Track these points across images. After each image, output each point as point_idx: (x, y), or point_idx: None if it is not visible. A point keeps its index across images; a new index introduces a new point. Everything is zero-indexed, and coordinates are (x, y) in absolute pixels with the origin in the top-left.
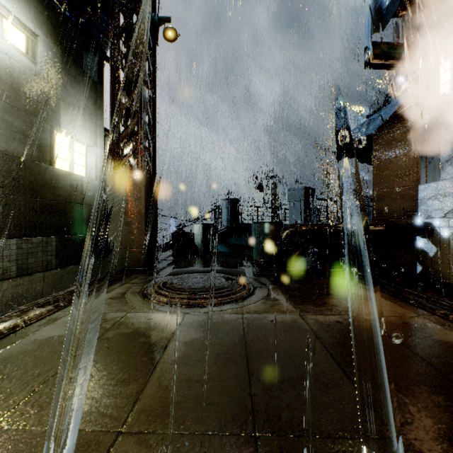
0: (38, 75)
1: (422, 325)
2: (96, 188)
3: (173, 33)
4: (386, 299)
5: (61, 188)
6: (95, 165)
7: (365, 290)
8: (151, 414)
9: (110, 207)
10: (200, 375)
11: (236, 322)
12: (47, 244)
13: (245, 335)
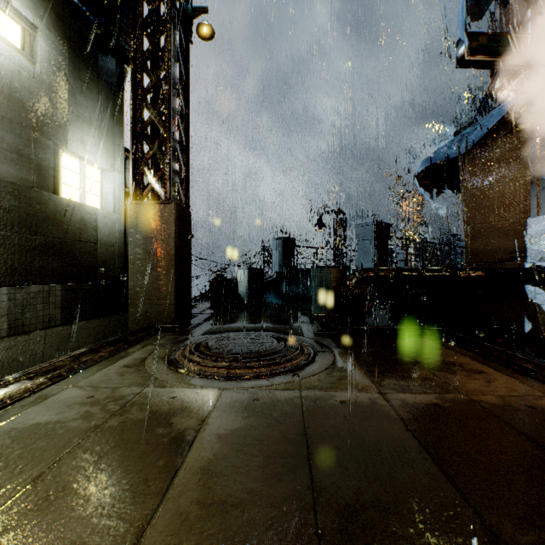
0: (38, 78)
1: None
2: (114, 224)
3: (211, 27)
4: (495, 369)
5: (69, 223)
6: (113, 194)
7: (464, 356)
8: None
9: (130, 247)
10: (240, 494)
11: (291, 403)
12: (49, 294)
13: (306, 424)
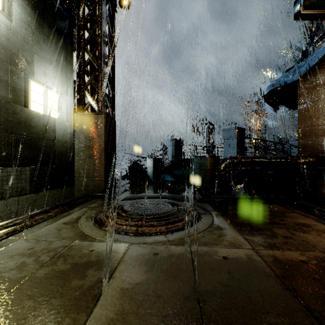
0: (13, 30)
1: None
2: (67, 128)
3: None
4: None
5: (35, 127)
6: (65, 109)
7: (309, 219)
8: None
9: (76, 143)
10: None
11: (184, 258)
12: (21, 173)
13: (197, 279)
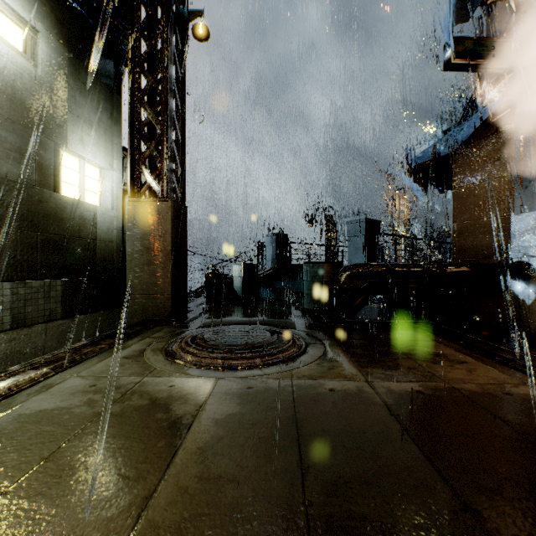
0: (39, 80)
1: (531, 397)
2: (113, 220)
3: (206, 30)
4: (477, 360)
5: (69, 220)
6: (111, 192)
7: (448, 348)
8: (161, 535)
9: (128, 244)
10: (234, 471)
11: (283, 391)
12: (50, 289)
13: (296, 409)
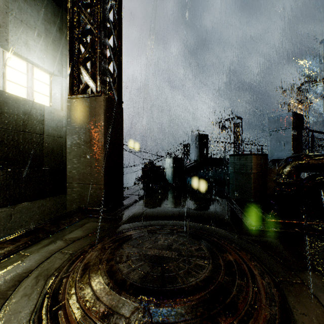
0: None
1: None
2: (61, 119)
3: None
4: None
5: (10, 115)
6: (60, 95)
7: None
8: None
9: (68, 137)
10: None
11: None
12: None
13: None
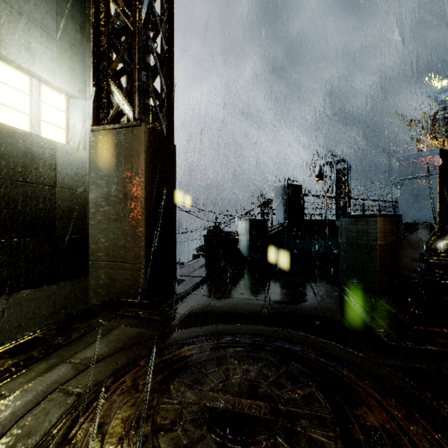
0: None
1: None
2: (84, 164)
3: None
4: None
5: (3, 156)
6: (81, 127)
7: None
8: None
9: (91, 190)
10: None
11: None
12: None
13: None
